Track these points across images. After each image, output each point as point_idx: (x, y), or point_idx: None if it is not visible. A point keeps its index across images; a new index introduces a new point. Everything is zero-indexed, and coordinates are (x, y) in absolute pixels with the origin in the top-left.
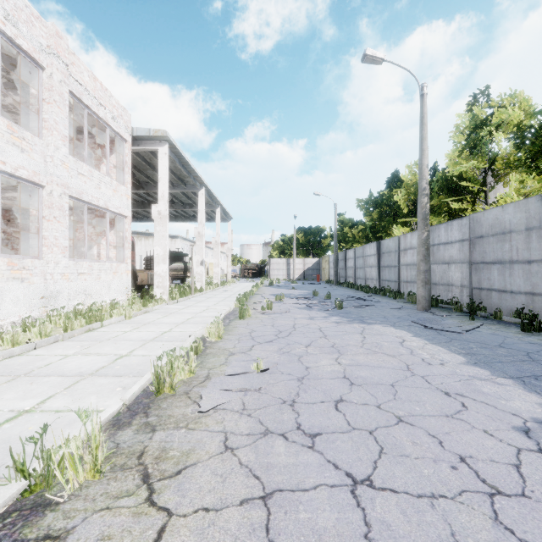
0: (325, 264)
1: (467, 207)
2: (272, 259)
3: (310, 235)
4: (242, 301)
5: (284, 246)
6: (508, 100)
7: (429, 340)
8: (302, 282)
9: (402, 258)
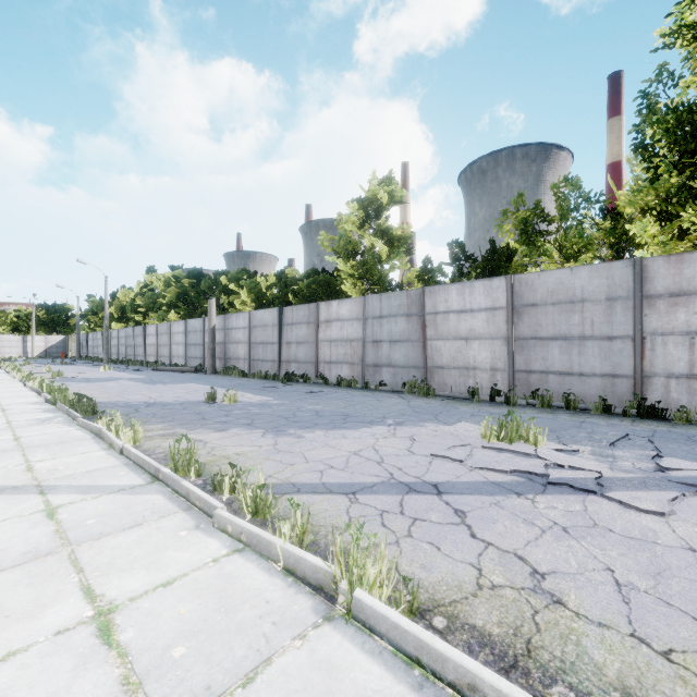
0: (72, 342)
1: (143, 319)
2: (2, 336)
3: (54, 314)
4: (4, 364)
5: (19, 323)
6: (162, 275)
7: (88, 366)
8: (45, 358)
9: (112, 342)
